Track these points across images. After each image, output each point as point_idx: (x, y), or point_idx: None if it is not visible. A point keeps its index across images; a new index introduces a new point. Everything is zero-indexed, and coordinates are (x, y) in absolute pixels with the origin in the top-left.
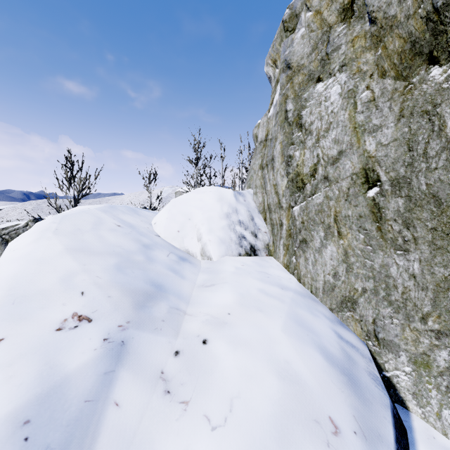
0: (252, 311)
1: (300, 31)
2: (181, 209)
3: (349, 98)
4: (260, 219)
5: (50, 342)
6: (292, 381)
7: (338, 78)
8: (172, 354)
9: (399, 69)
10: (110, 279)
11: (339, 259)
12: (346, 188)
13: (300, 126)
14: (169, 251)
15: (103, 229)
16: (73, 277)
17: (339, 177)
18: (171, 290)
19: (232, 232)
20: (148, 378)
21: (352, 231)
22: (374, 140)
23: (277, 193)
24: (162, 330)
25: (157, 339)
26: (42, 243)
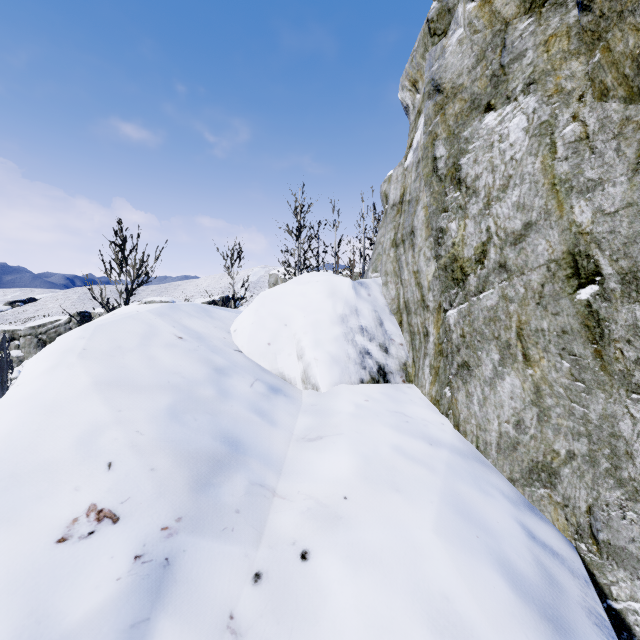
0: (383, 492)
1: (456, 33)
2: (274, 310)
3: (541, 135)
4: (393, 323)
5: (45, 566)
6: (456, 639)
7: (522, 104)
8: (250, 579)
9: (635, 85)
10: (157, 435)
11: (525, 399)
12: (539, 283)
13: (458, 183)
14: (254, 377)
15: (156, 345)
16: (98, 435)
17: (525, 265)
18: (254, 450)
19: (350, 345)
20: (207, 630)
21: (549, 355)
22: (589, 206)
23: (419, 285)
24: (235, 530)
25: (226, 551)
26: (58, 375)
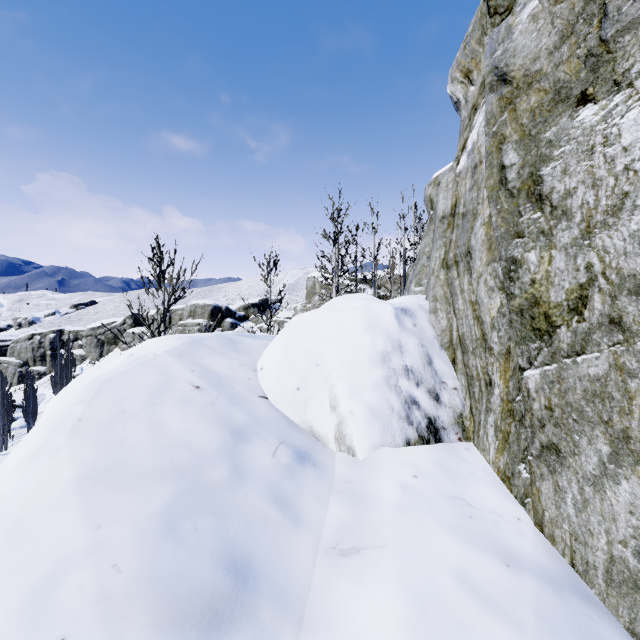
0: None
1: (527, 7)
2: (305, 345)
3: None
4: (444, 360)
5: None
6: None
7: None
8: None
9: None
10: (139, 569)
11: None
12: None
13: (538, 200)
14: (279, 438)
15: (167, 402)
16: (59, 580)
17: None
18: (268, 579)
19: (393, 392)
20: None
21: None
22: None
23: (479, 320)
24: None
25: None
26: (37, 468)
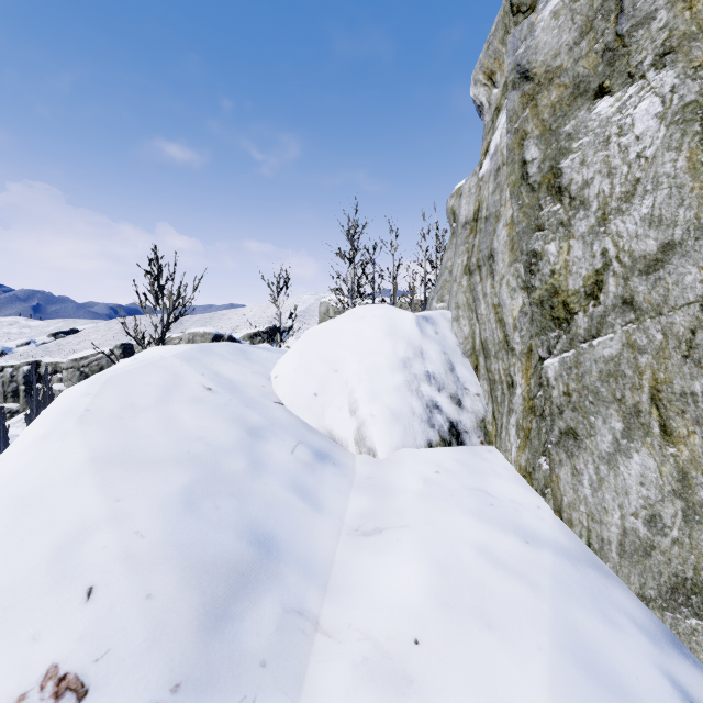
0: (469, 629)
1: (549, 5)
2: (322, 352)
3: (686, 121)
4: (466, 367)
5: None
6: None
7: (653, 81)
8: None
9: None
10: (162, 536)
11: (663, 488)
12: (687, 328)
13: (558, 192)
14: (297, 439)
15: (178, 400)
16: (83, 541)
17: (664, 302)
18: (292, 552)
19: (414, 397)
20: None
21: None
22: None
23: (501, 322)
24: (258, 701)
25: None
26: (47, 449)
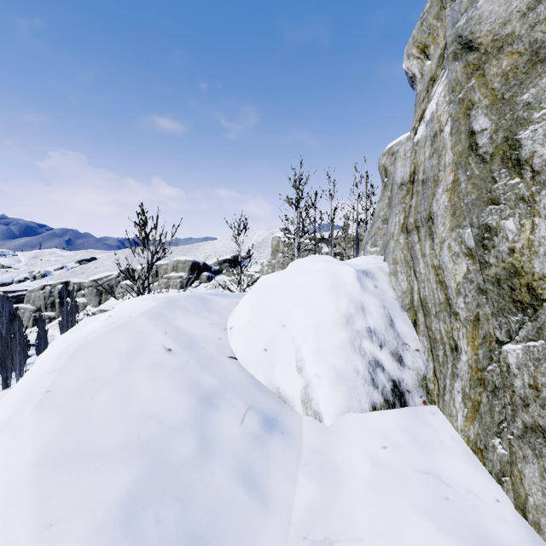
0: None
1: None
2: (271, 306)
3: None
4: (405, 321)
5: None
6: None
7: None
8: None
9: None
10: None
11: None
12: None
13: (516, 165)
14: (247, 403)
15: (138, 367)
16: None
17: None
18: None
19: (357, 355)
20: None
21: None
22: None
23: (442, 284)
24: None
25: None
26: None
